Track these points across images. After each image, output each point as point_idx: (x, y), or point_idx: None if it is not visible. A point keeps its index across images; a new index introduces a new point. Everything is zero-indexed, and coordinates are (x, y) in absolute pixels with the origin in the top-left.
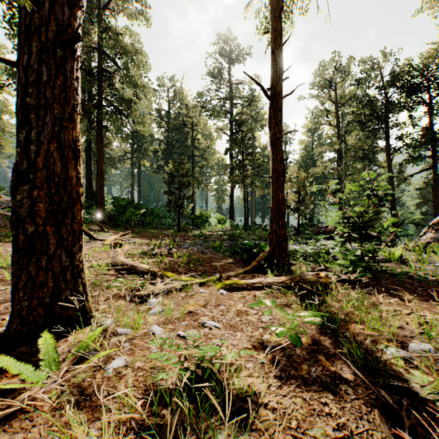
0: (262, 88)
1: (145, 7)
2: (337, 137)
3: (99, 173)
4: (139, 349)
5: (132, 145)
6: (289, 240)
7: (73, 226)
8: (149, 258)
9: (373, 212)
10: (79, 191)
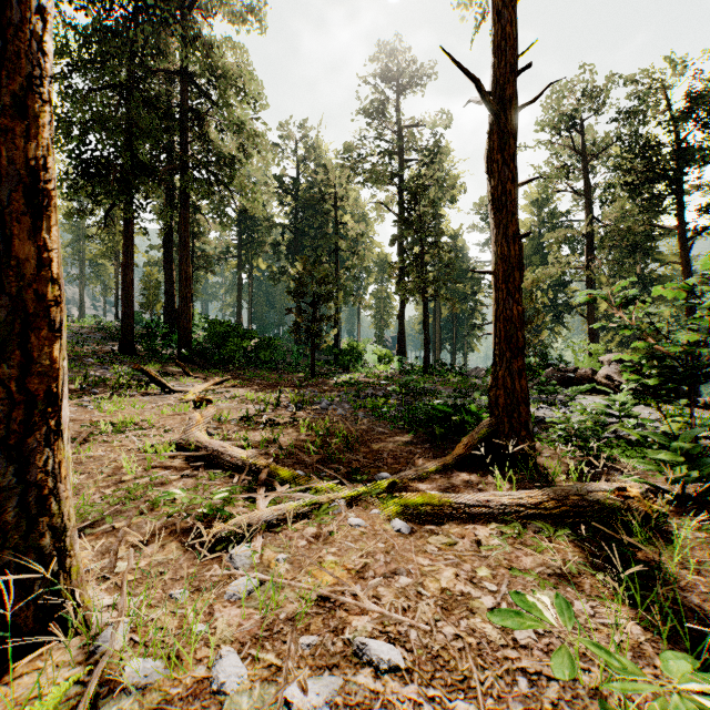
0: (478, 85)
1: (258, 2)
2: (587, 212)
3: (183, 280)
4: None
5: (239, 236)
6: None
7: (27, 384)
8: (254, 431)
9: None
10: (46, 295)
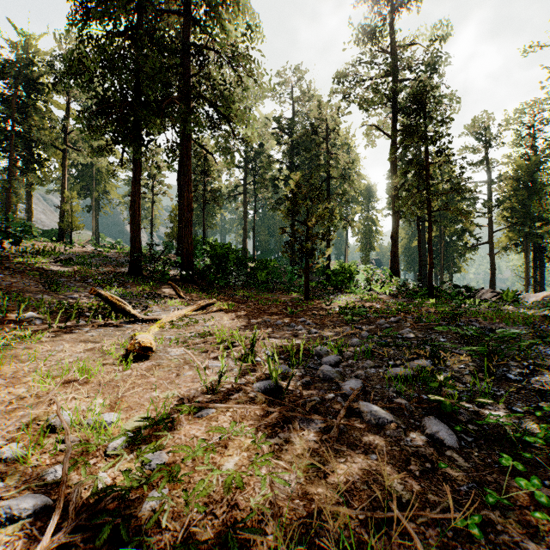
0: None
1: None
2: None
3: (186, 206)
4: None
5: (245, 176)
6: None
7: None
8: None
9: None
10: None
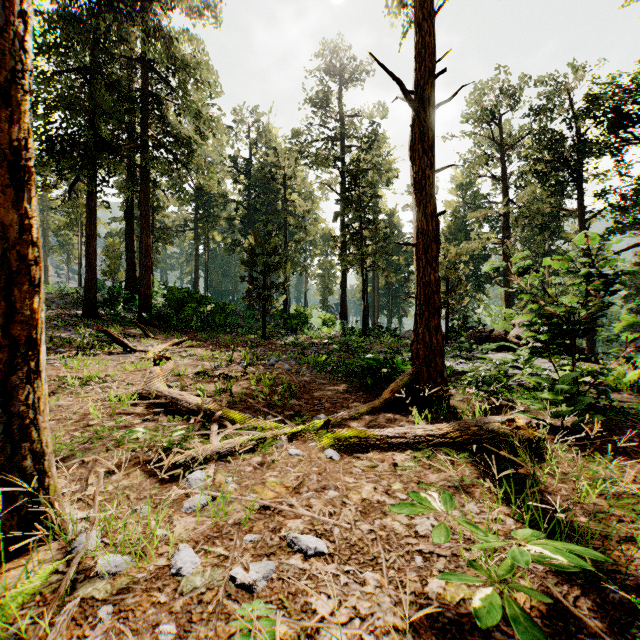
0: (401, 86)
1: None
2: (504, 195)
3: (144, 250)
4: (132, 629)
5: (196, 210)
6: None
7: (11, 330)
8: (209, 383)
9: (599, 306)
10: (27, 256)
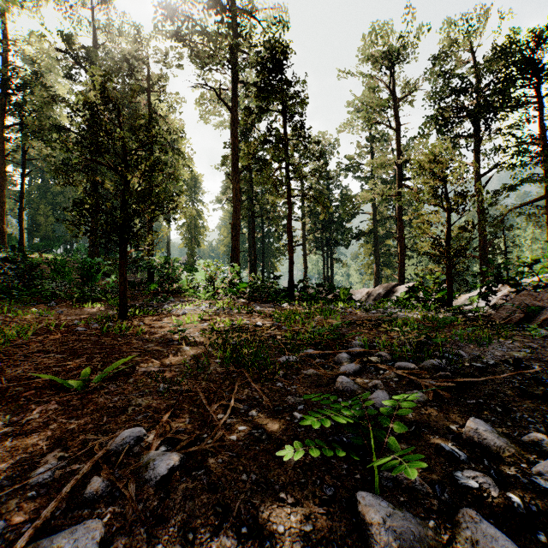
0: None
1: None
2: (398, 146)
3: None
4: None
5: (2, 112)
6: None
7: None
8: None
9: None
10: None
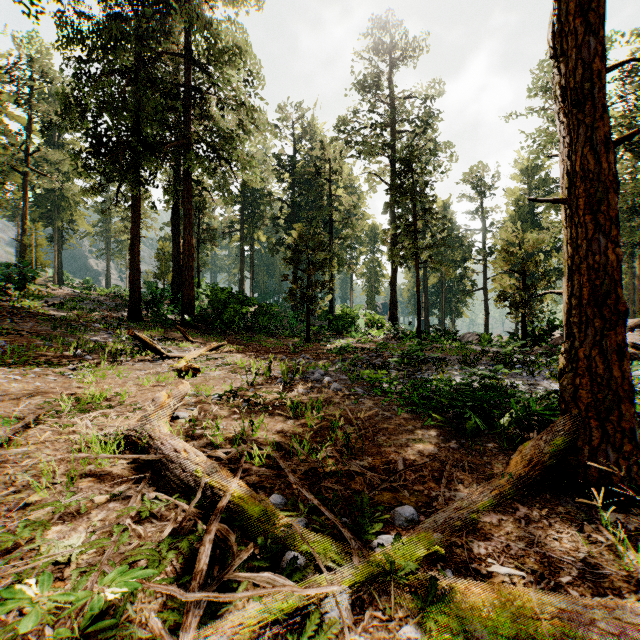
0: None
1: None
2: None
3: (187, 250)
4: None
5: (242, 211)
6: (517, 363)
7: None
8: (234, 412)
9: None
10: None
